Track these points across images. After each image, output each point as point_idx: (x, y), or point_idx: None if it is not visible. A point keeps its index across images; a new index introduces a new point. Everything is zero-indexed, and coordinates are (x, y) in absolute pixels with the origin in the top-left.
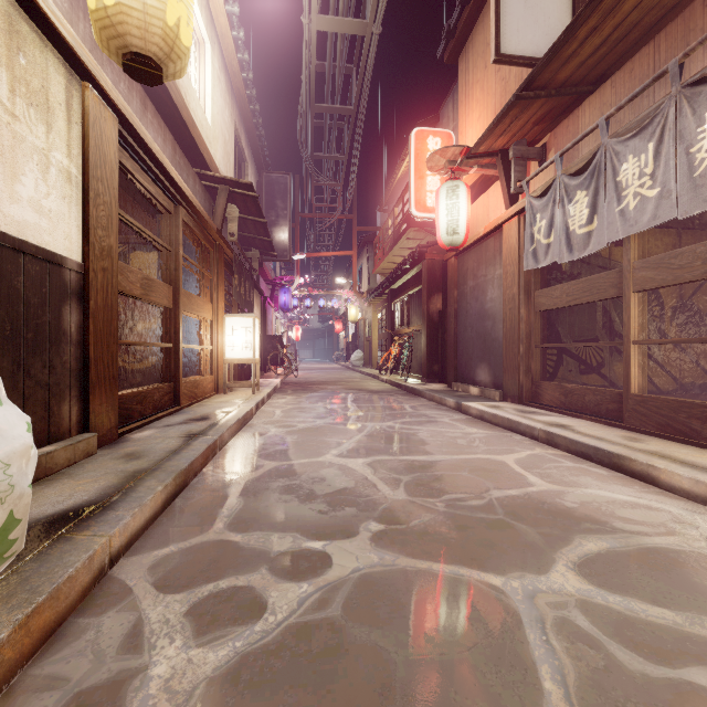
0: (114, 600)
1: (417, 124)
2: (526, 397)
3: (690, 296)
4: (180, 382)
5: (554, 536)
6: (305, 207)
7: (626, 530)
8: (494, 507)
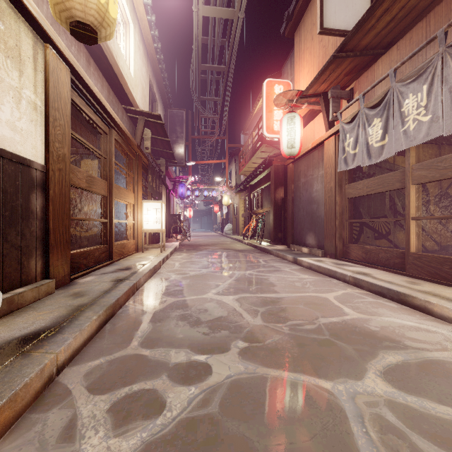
0: (58, 400)
1: (267, 77)
2: (339, 254)
3: (447, 188)
4: (112, 245)
5: (364, 351)
6: (195, 131)
7: (414, 347)
8: (322, 330)
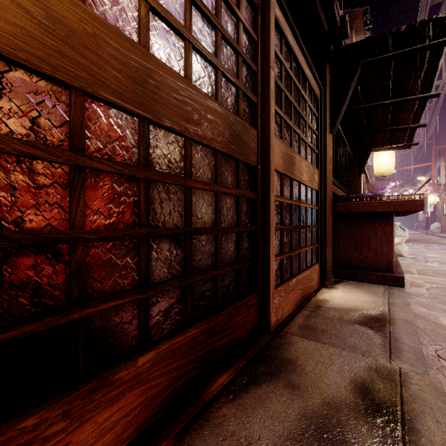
0: None
1: None
2: None
3: None
4: None
5: None
6: None
7: None
8: None
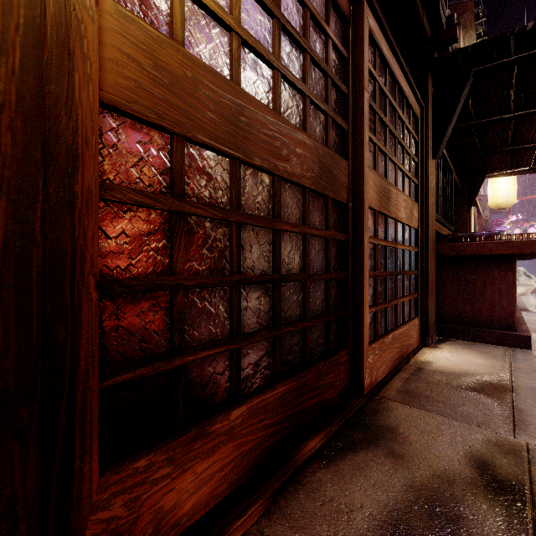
0: None
1: None
2: None
3: None
4: None
5: None
6: None
7: None
8: None
